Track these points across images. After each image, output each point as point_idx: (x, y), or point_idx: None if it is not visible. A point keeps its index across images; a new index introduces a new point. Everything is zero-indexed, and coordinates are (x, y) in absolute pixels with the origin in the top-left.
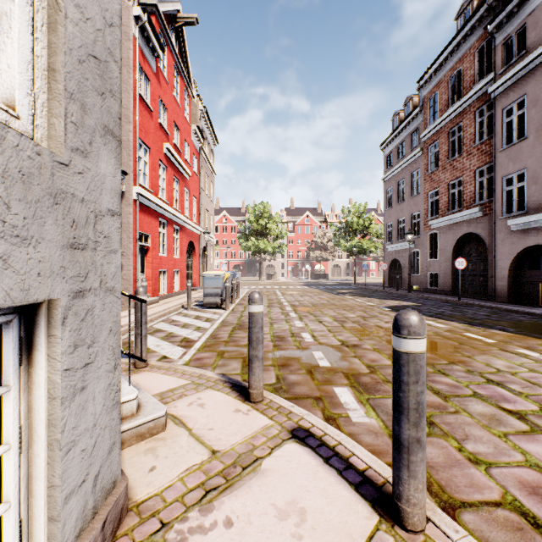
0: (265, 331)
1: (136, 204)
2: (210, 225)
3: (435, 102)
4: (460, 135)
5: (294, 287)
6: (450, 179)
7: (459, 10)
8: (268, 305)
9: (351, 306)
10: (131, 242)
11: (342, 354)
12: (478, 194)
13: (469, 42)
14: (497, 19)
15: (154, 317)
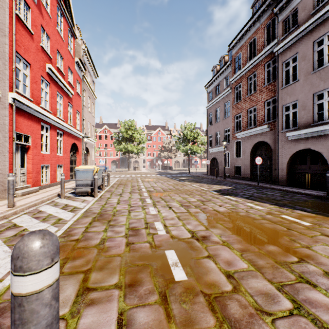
0: (122, 222)
1: (13, 108)
2: (92, 133)
3: (239, 58)
4: (253, 81)
5: (150, 175)
6: (249, 107)
7: (254, 1)
8: (130, 191)
9: (191, 190)
10: (7, 141)
11: (195, 253)
12: (266, 116)
13: (261, 21)
14: (280, 5)
15: (20, 209)
